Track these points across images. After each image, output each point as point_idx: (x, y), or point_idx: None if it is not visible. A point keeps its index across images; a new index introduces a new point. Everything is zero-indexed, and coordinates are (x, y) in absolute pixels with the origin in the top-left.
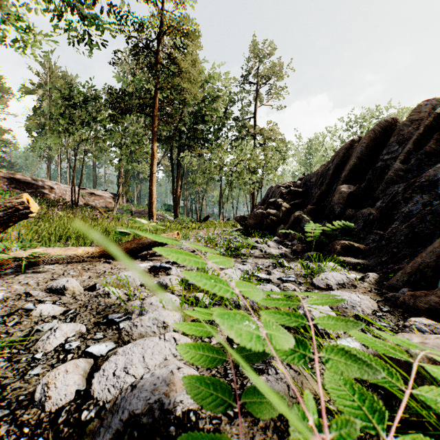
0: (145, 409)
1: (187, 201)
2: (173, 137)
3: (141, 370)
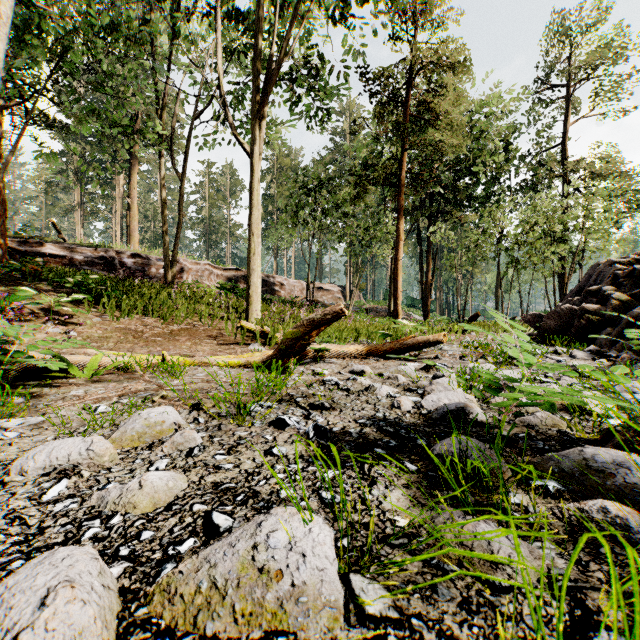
0: (455, 408)
1: (440, 292)
2: (422, 205)
3: (447, 401)
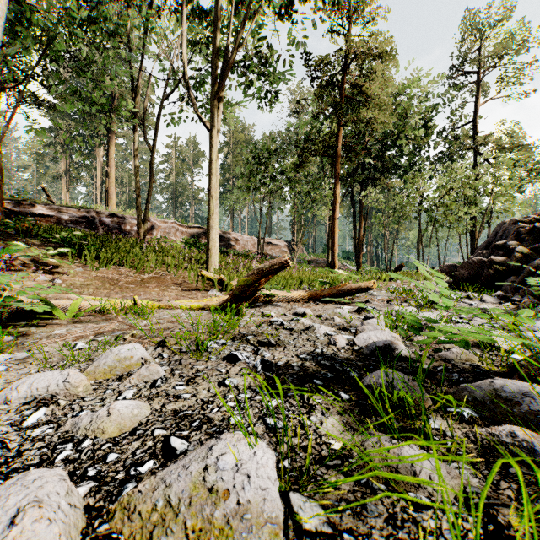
0: (383, 345)
1: (371, 247)
2: (355, 173)
3: (376, 339)
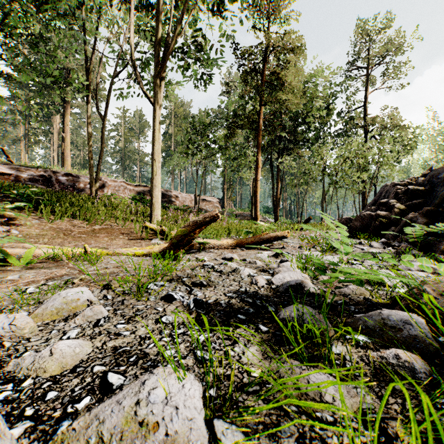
0: (295, 284)
1: (286, 203)
2: (274, 143)
3: (289, 279)
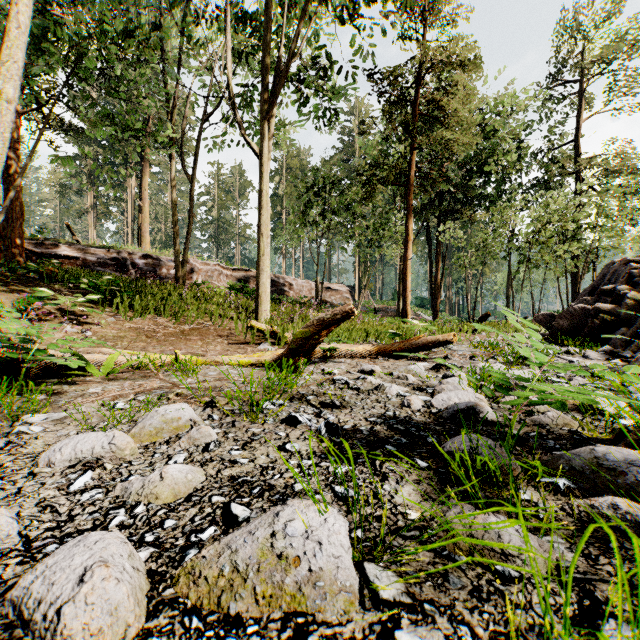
0: (465, 407)
1: (450, 292)
2: (431, 204)
3: (457, 400)
